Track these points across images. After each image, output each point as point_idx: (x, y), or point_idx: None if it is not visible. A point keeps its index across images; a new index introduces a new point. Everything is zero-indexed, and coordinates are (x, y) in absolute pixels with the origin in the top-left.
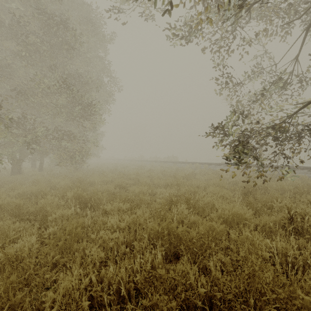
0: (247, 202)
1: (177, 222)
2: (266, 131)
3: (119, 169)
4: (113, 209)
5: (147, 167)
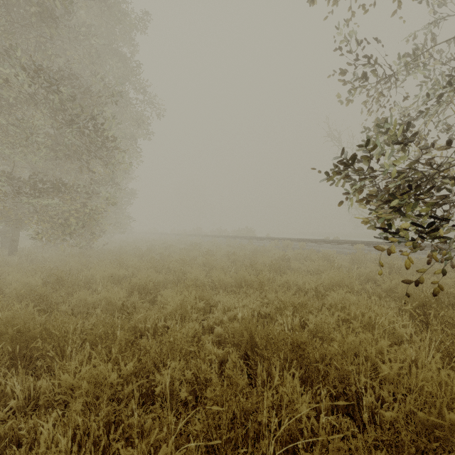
0: (449, 346)
1: (276, 445)
2: (454, 172)
3: (157, 250)
4: (79, 385)
5: (205, 247)
